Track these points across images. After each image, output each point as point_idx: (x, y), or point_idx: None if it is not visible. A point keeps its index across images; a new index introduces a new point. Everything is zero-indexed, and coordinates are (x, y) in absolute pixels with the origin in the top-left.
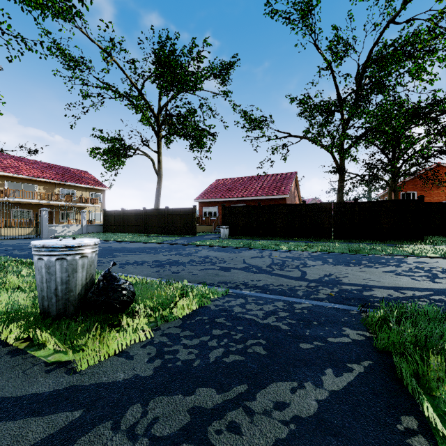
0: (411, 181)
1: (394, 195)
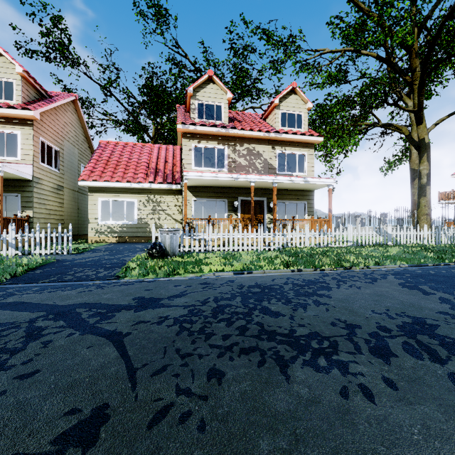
0: None
1: None
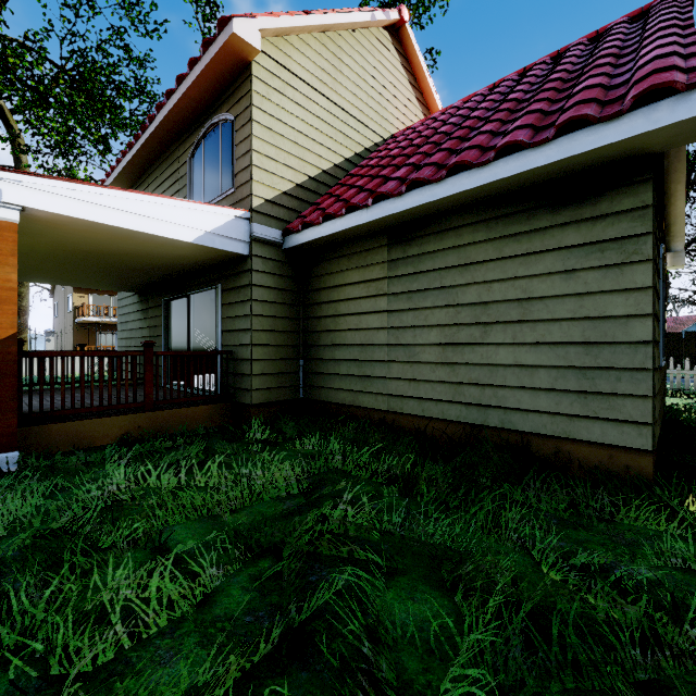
0: None
1: None
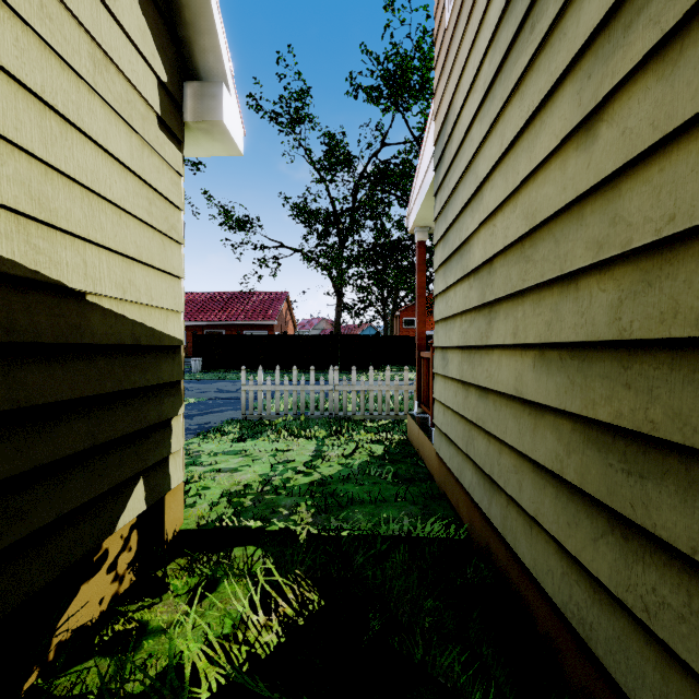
0: (412, 307)
1: (384, 324)
